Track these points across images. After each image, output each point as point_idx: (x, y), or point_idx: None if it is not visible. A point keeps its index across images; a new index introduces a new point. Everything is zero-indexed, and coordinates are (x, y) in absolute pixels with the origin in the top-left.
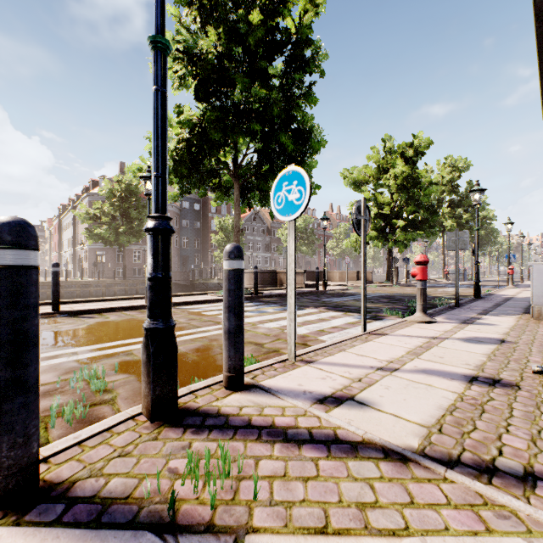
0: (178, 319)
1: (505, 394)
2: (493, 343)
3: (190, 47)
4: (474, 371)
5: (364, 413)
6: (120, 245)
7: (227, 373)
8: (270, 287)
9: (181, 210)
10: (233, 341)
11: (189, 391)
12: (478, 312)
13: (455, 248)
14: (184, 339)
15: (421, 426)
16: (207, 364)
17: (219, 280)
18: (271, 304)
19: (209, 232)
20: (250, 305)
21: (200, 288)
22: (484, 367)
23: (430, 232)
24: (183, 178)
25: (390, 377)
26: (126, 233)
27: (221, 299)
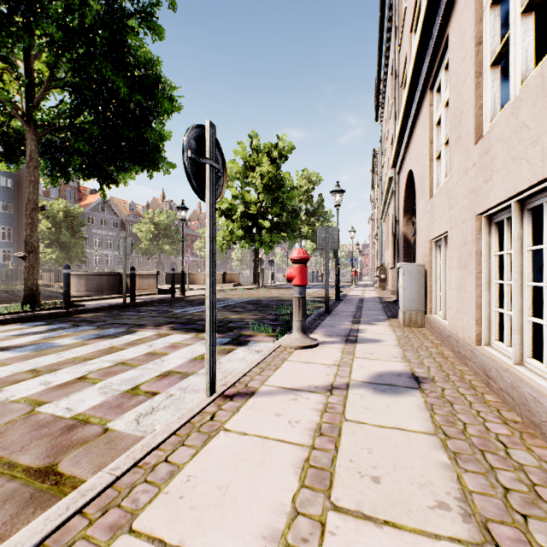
0: None
1: None
2: (411, 387)
3: None
4: None
5: None
6: None
7: None
8: (110, 294)
9: None
10: None
11: None
12: (350, 320)
13: (325, 246)
14: None
15: None
16: None
17: None
18: (84, 325)
19: None
20: (36, 332)
21: (1, 297)
22: (481, 514)
23: (292, 235)
24: None
25: None
26: None
27: None
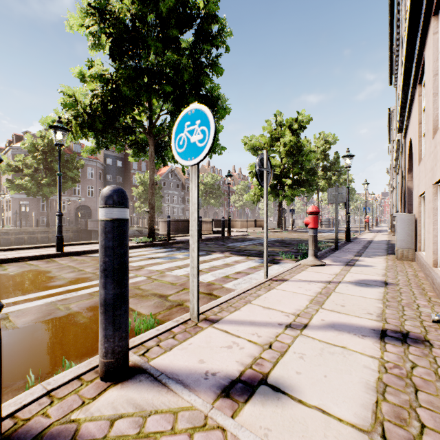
0: (85, 268)
1: (423, 356)
2: (379, 285)
3: (101, 3)
4: (379, 322)
5: (283, 411)
6: (43, 196)
7: (103, 359)
8: (183, 233)
9: (105, 166)
10: (111, 316)
11: (43, 392)
12: (354, 254)
13: (335, 201)
14: (81, 294)
15: (359, 430)
16: (97, 329)
17: (138, 227)
18: (182, 249)
19: (130, 186)
20: (162, 251)
21: None
22: (385, 317)
23: (310, 189)
24: (98, 132)
25: (302, 338)
26: (49, 185)
27: (135, 246)
